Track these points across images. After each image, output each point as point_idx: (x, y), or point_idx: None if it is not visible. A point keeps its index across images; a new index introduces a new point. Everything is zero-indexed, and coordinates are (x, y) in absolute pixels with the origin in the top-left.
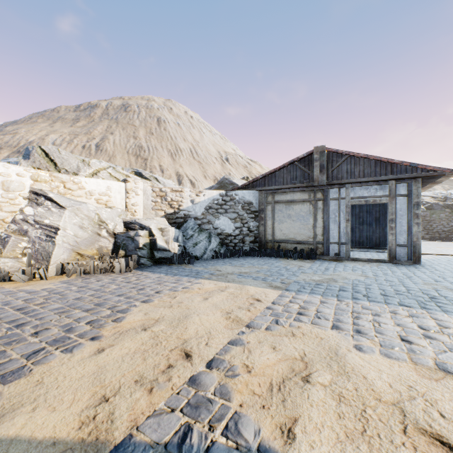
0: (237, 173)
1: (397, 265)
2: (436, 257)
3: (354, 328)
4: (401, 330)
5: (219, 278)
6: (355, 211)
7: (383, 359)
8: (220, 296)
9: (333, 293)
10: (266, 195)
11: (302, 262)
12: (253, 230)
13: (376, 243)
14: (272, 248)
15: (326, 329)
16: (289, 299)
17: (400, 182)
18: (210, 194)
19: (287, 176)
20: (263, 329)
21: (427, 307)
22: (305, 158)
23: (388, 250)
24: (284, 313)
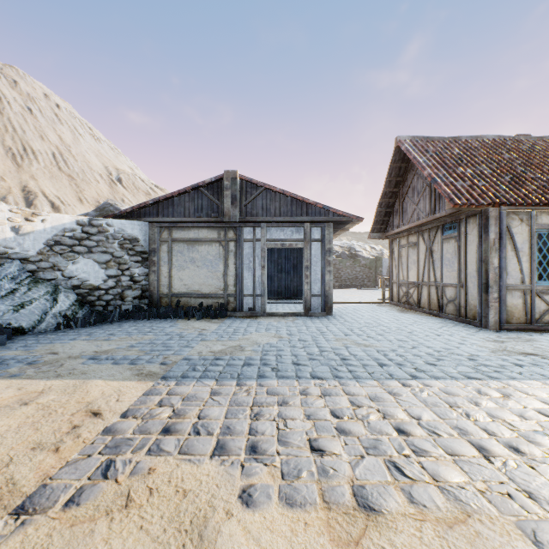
0: (135, 200)
1: (312, 317)
2: (344, 306)
3: (250, 441)
4: (312, 426)
5: (40, 371)
6: (274, 257)
7: (282, 517)
8: (7, 422)
9: (234, 372)
10: (160, 230)
11: (208, 323)
12: (140, 280)
13: (295, 293)
14: (169, 305)
15: (202, 461)
16: (160, 399)
17: (315, 226)
18: (57, 220)
19: (190, 205)
20: (59, 507)
21: (340, 375)
22: (214, 184)
23: (304, 301)
24: (135, 437)
